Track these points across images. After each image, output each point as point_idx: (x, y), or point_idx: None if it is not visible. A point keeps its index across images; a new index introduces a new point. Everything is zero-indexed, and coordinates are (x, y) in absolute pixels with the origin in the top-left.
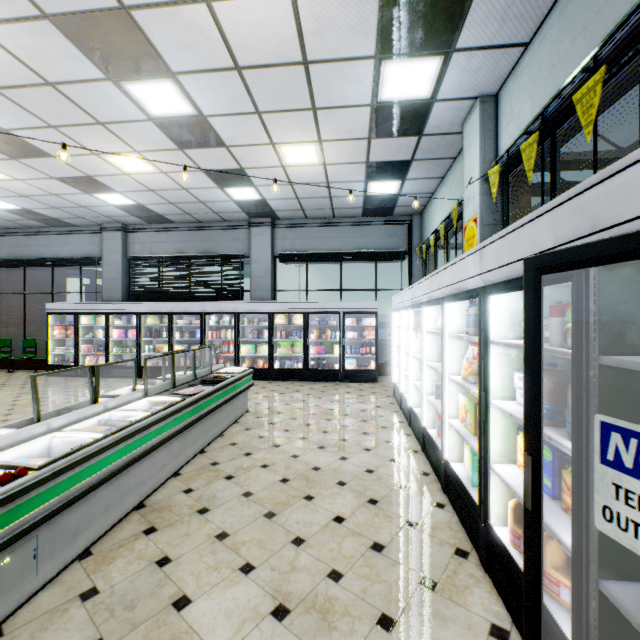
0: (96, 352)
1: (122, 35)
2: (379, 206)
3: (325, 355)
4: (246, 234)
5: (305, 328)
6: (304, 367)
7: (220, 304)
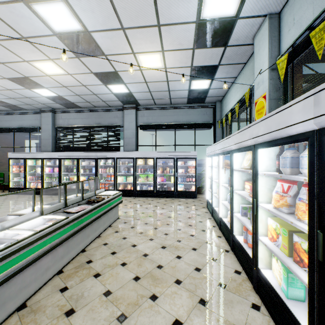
0: (36, 180)
1: None
2: (197, 97)
3: (166, 182)
4: (121, 114)
5: (154, 167)
6: (154, 189)
7: (106, 153)
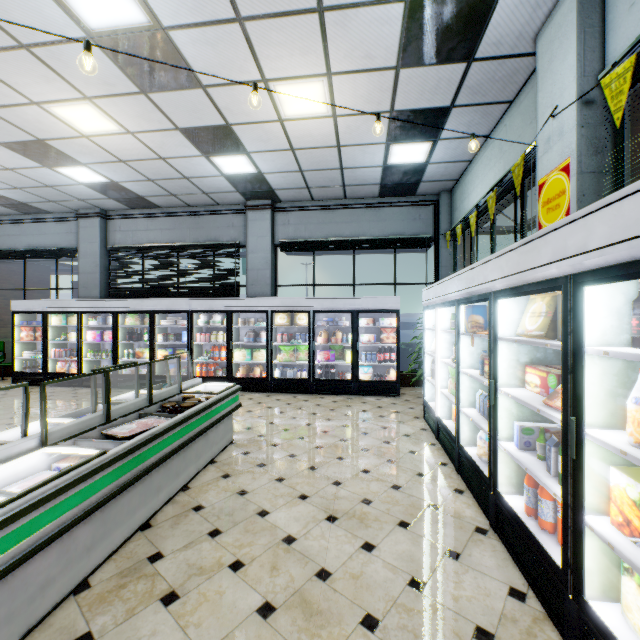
0: (67, 357)
1: None
2: (400, 181)
3: (335, 362)
4: (242, 219)
5: (311, 330)
6: (309, 377)
7: (209, 301)
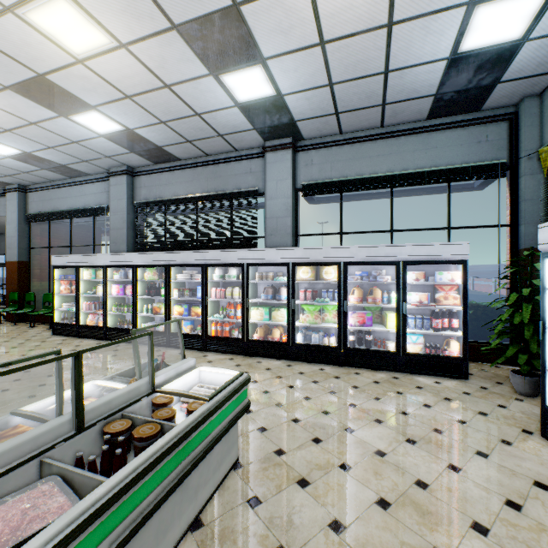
0: (95, 310)
1: None
2: (466, 86)
3: (372, 328)
4: (260, 164)
5: (341, 286)
6: (339, 344)
7: (224, 253)
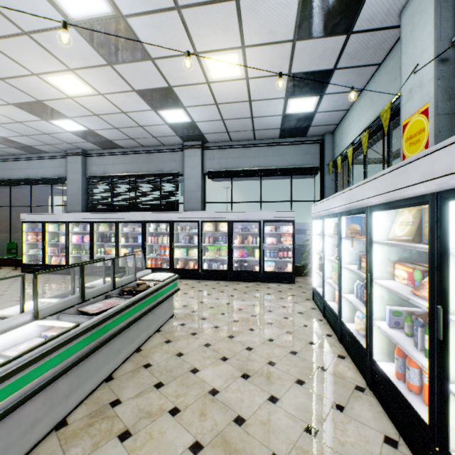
0: (59, 254)
1: None
2: (295, 126)
3: (247, 258)
4: (180, 156)
5: (229, 234)
6: (229, 269)
7: (157, 214)
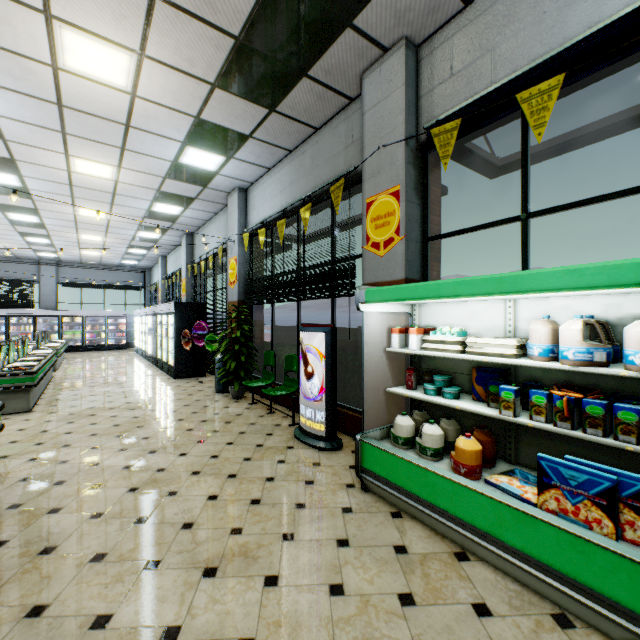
0: None
1: (42, 235)
2: (128, 265)
3: (97, 338)
4: (36, 268)
5: (84, 324)
6: (83, 344)
7: (22, 311)
